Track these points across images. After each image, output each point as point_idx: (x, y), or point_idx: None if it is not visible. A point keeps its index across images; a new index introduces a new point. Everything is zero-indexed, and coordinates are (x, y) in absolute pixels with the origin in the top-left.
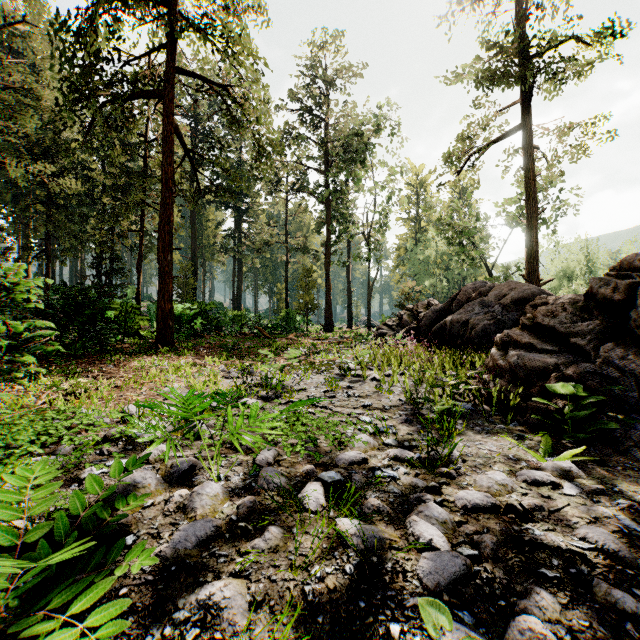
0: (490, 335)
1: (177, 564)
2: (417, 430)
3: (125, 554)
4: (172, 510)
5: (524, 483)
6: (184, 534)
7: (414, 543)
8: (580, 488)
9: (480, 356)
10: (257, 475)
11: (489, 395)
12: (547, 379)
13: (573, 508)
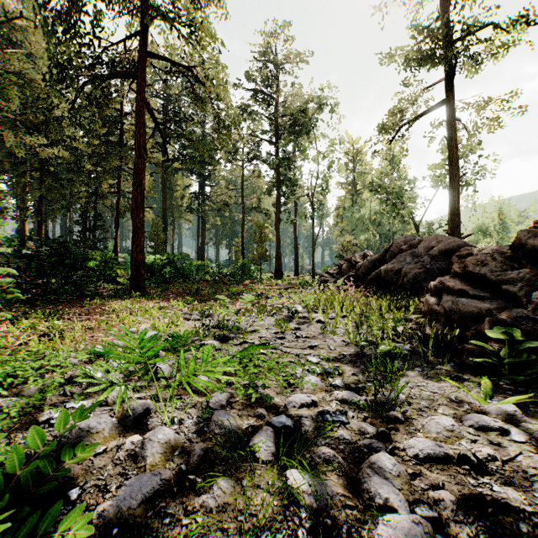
0: (420, 282)
1: (119, 525)
2: (361, 371)
3: (67, 512)
4: (122, 458)
5: (471, 428)
6: (129, 490)
7: (369, 501)
8: (527, 434)
9: (413, 301)
10: (210, 418)
11: (425, 337)
12: (481, 323)
13: (525, 457)
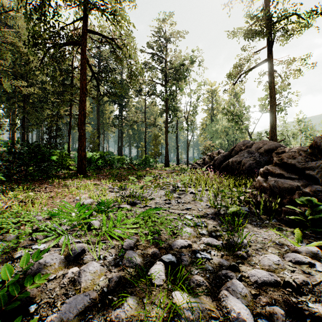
0: (253, 169)
1: None
2: (218, 224)
3: (27, 321)
4: (66, 283)
5: (290, 262)
6: (68, 306)
7: (227, 313)
8: None
9: (249, 180)
10: (123, 255)
11: (257, 203)
12: (292, 194)
13: None
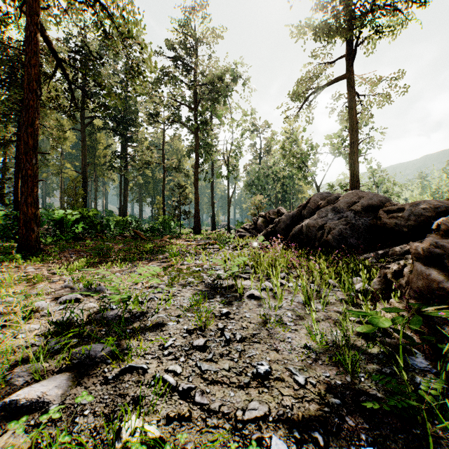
0: (346, 238)
1: None
2: None
3: None
4: None
5: None
6: None
7: None
8: None
9: (352, 261)
10: None
11: (441, 338)
12: None
13: None
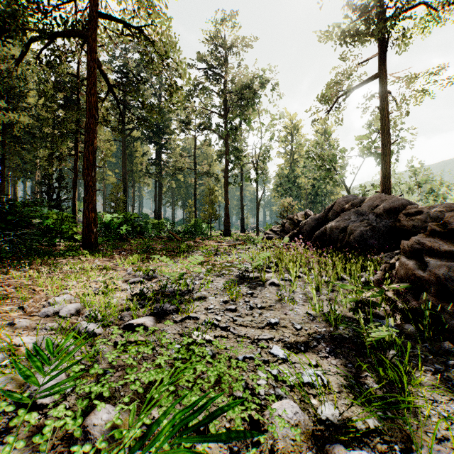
0: (367, 239)
1: None
2: (352, 375)
3: None
4: None
5: None
6: None
7: None
8: None
9: (366, 259)
10: None
11: (409, 310)
12: None
13: None
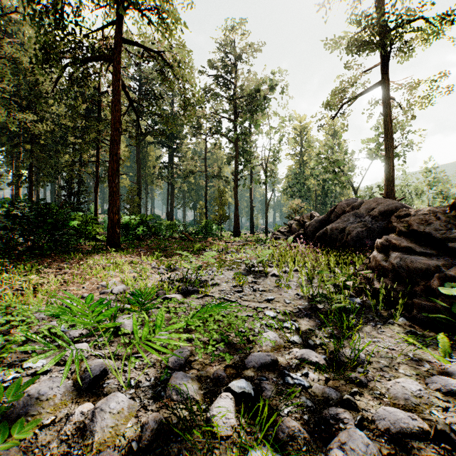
0: (362, 239)
1: None
2: (317, 325)
3: None
4: (69, 433)
5: (438, 392)
6: None
7: None
8: None
9: (357, 256)
10: (168, 380)
11: (374, 291)
12: (429, 279)
13: None
